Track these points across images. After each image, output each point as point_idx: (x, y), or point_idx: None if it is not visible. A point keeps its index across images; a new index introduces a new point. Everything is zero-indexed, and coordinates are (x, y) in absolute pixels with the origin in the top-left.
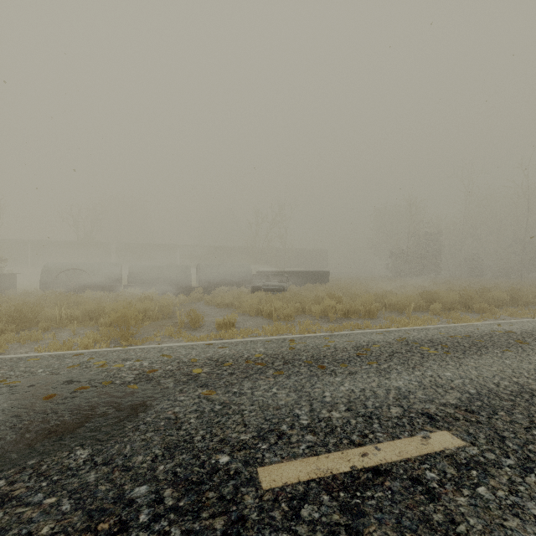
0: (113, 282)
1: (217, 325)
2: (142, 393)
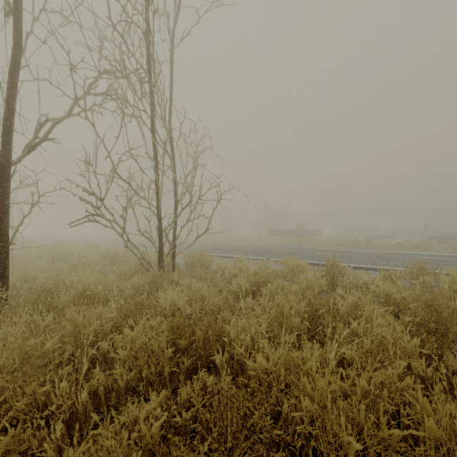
0: (370, 234)
1: None
2: None
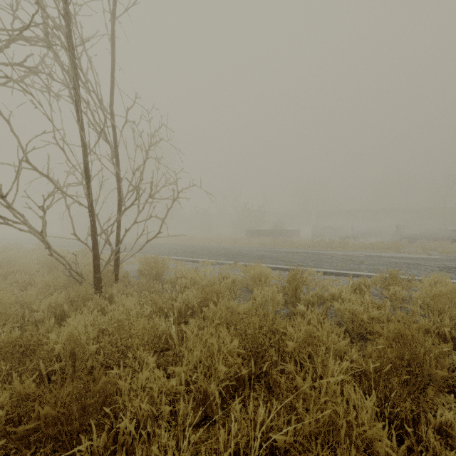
0: (345, 235)
1: (439, 252)
2: (434, 256)
